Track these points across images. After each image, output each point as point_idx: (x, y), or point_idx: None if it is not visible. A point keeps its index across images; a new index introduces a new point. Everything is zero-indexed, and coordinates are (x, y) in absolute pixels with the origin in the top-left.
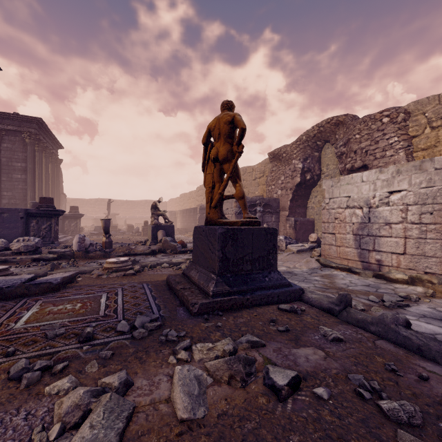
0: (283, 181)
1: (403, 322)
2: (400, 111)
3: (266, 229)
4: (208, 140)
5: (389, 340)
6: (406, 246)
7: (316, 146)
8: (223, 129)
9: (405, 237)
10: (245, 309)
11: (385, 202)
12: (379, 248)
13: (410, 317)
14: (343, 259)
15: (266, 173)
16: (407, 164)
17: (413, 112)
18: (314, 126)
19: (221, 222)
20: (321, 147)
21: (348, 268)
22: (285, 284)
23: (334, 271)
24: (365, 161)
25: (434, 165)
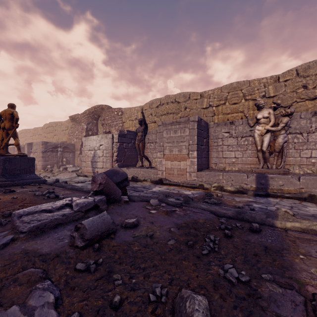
0: (77, 134)
1: (65, 182)
2: (120, 111)
3: (28, 158)
4: (0, 119)
5: (59, 187)
6: (103, 165)
7: (94, 117)
8: (7, 116)
9: (103, 162)
10: (14, 186)
11: (99, 149)
12: (97, 167)
13: (79, 184)
14: (88, 172)
15: (69, 127)
16: (104, 135)
17: (124, 112)
18: (92, 107)
19: (6, 155)
20: (97, 118)
21: (85, 175)
22: (37, 178)
23: (80, 177)
24: (110, 129)
25: (109, 136)
